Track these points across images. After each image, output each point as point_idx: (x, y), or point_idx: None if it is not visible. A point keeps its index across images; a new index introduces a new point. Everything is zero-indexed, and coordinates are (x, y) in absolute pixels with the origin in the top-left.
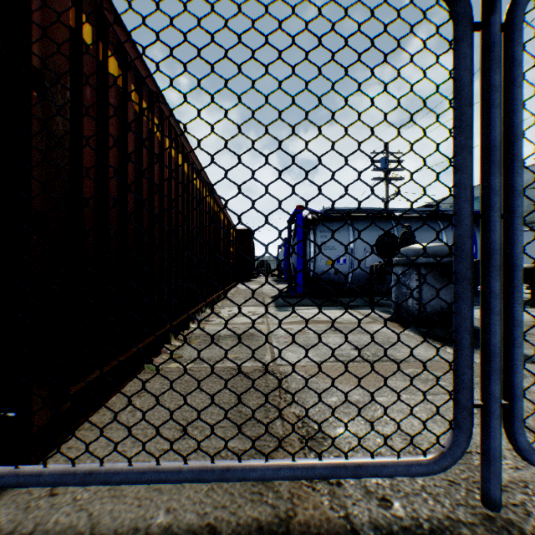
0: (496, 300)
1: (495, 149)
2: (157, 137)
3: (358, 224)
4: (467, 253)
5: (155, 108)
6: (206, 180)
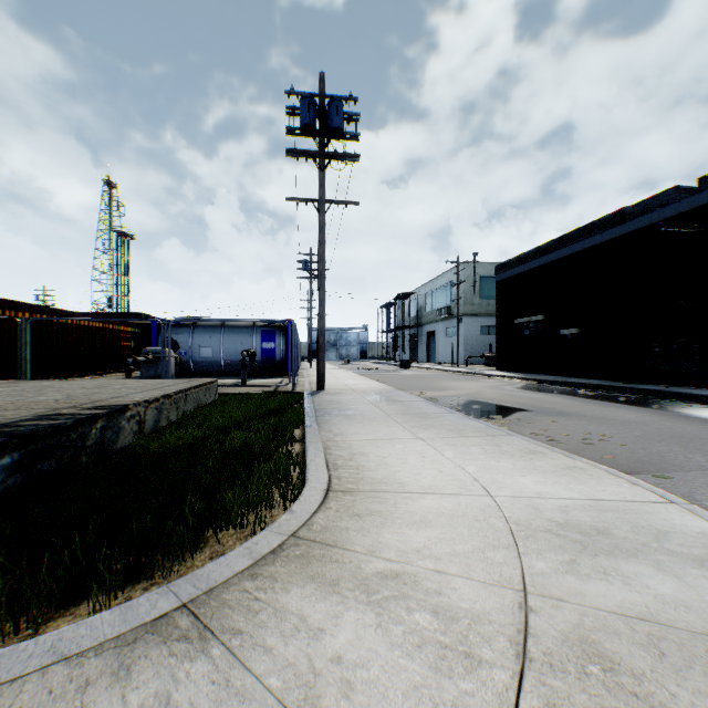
0: (25, 365)
1: (24, 343)
2: (2, 315)
3: (198, 329)
4: (20, 358)
5: (0, 305)
6: (60, 312)
